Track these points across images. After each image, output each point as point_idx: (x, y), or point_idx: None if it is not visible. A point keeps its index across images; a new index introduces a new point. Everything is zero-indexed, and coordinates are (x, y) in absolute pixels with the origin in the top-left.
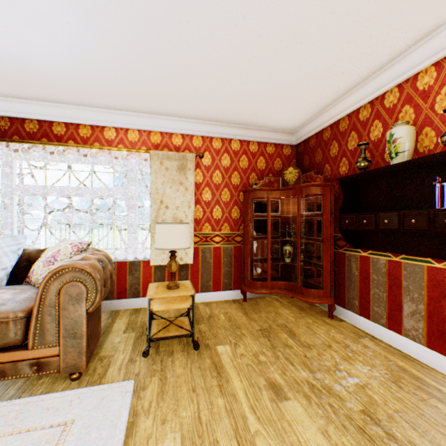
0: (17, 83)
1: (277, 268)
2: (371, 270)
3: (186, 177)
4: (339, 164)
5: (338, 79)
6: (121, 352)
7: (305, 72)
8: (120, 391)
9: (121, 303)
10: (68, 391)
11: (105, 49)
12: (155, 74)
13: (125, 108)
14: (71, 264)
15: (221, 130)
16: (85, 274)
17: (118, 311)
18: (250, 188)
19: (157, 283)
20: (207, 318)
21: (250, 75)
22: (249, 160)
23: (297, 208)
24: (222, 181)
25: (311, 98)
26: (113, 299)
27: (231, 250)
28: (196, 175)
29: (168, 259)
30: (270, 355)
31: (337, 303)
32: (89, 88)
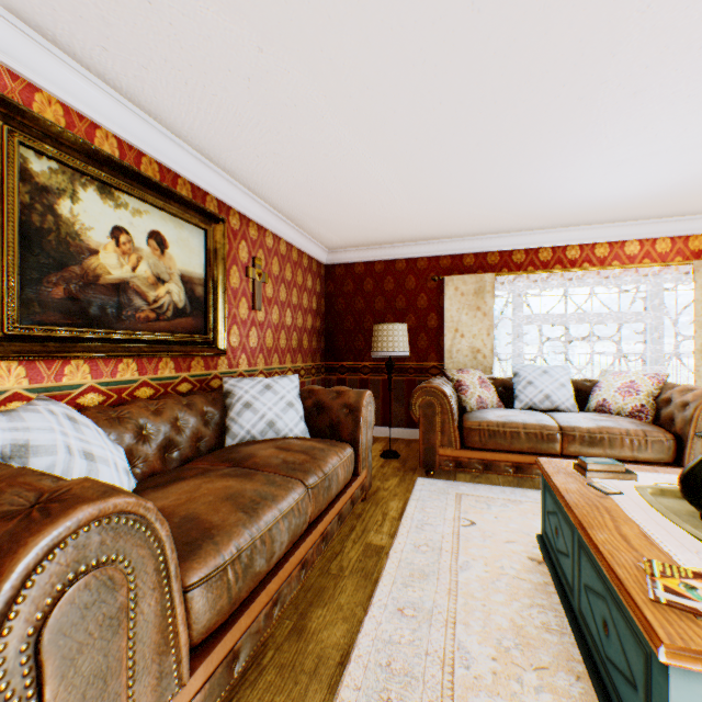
0: (562, 218)
1: None
2: None
3: None
4: None
5: None
6: None
7: None
8: None
9: None
10: None
11: None
12: None
13: (664, 215)
14: None
15: None
16: None
17: None
18: None
19: None
20: None
21: None
22: None
23: None
24: None
25: None
26: None
27: None
28: None
29: None
30: None
31: None
32: (644, 206)
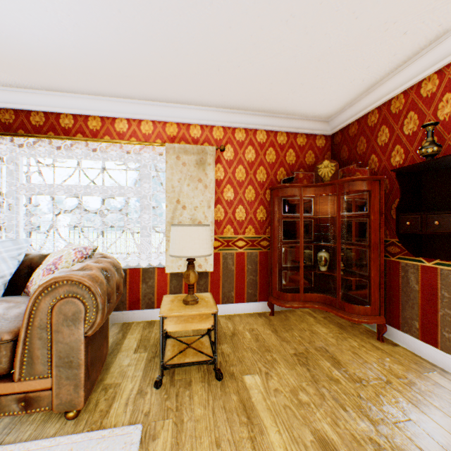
0: (18, 68)
1: (309, 277)
2: (440, 285)
3: (205, 173)
4: (390, 153)
5: (396, 43)
6: (129, 380)
7: (355, 35)
8: (124, 441)
9: (134, 314)
10: (60, 437)
11: (110, 15)
12: (170, 47)
13: (138, 95)
14: (66, 276)
15: (244, 119)
16: (83, 288)
17: (130, 323)
18: (279, 185)
19: (173, 295)
20: (230, 336)
21: (284, 43)
22: (276, 153)
23: (336, 208)
24: (246, 177)
25: (357, 73)
26: (124, 310)
27: (255, 256)
28: (217, 171)
29: (185, 266)
30: (312, 392)
31: (388, 322)
32: (96, 71)
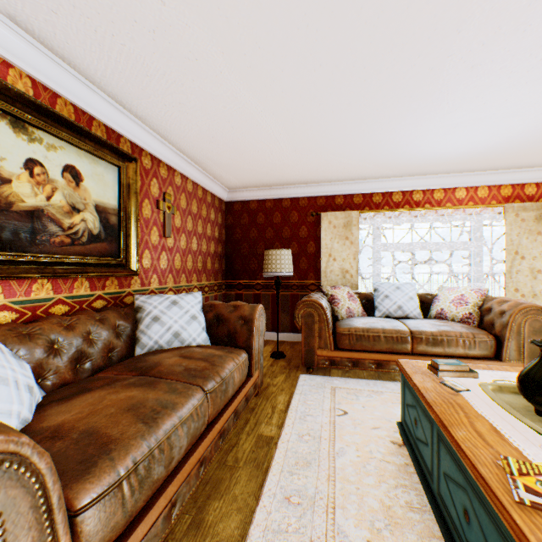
0: (410, 168)
1: None
2: None
3: None
4: None
5: None
6: None
7: None
8: None
9: None
10: None
11: (534, 135)
12: None
13: (483, 169)
14: (531, 304)
15: None
16: None
17: None
18: None
19: None
20: None
21: None
22: None
23: None
24: None
25: None
26: None
27: None
28: None
29: None
30: None
31: None
32: (470, 161)
